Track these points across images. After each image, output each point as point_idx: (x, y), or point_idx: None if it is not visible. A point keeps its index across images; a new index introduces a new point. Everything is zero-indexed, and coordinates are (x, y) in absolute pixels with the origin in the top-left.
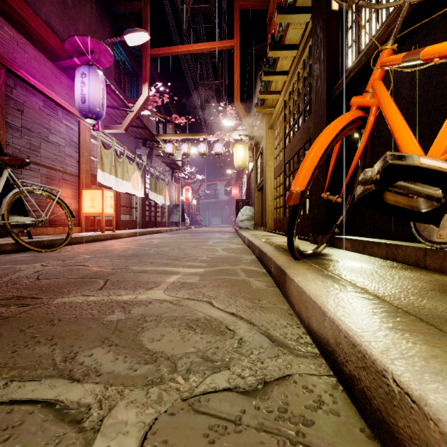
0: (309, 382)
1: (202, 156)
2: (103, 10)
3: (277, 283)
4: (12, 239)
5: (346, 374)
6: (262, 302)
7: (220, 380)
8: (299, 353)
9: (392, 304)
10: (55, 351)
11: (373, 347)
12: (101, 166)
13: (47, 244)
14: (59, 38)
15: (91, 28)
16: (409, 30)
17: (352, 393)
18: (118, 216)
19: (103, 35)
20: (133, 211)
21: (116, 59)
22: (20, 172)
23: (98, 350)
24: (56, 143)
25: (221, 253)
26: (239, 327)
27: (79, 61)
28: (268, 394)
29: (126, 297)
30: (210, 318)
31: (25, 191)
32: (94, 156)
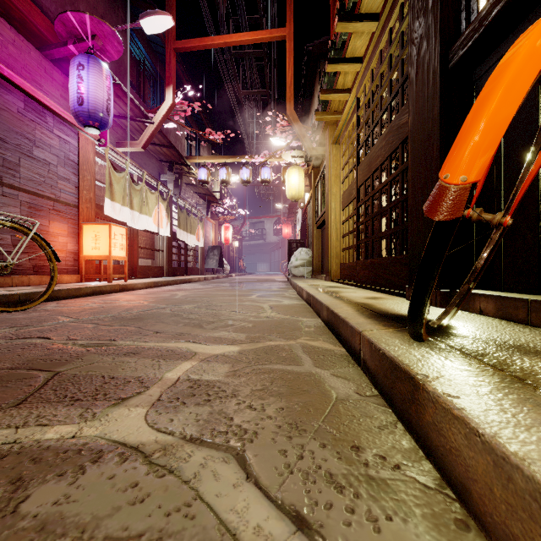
0: None
1: (244, 184)
2: None
3: (382, 390)
4: None
5: None
6: (367, 457)
7: None
8: None
9: None
10: None
11: None
12: (110, 194)
13: (19, 300)
14: (50, 18)
15: (97, 12)
16: None
17: None
18: (135, 261)
19: (114, 22)
20: (156, 255)
21: (134, 56)
22: None
23: None
24: (43, 160)
25: (269, 313)
26: None
27: (77, 49)
28: None
29: (52, 434)
30: None
31: None
32: (102, 181)
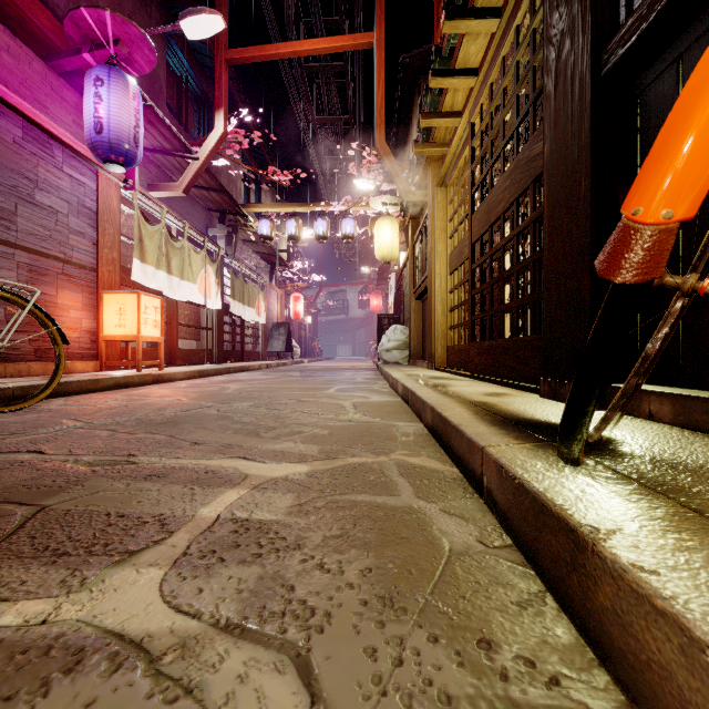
0: None
1: (320, 240)
2: None
3: (519, 540)
4: None
5: None
6: (505, 662)
7: None
8: None
9: None
10: None
11: None
12: (140, 254)
13: (13, 396)
14: (58, 18)
15: (123, 10)
16: None
17: None
18: (174, 343)
19: (146, 25)
20: (203, 334)
21: (172, 71)
22: None
23: None
24: (49, 208)
25: (352, 415)
26: None
27: (94, 59)
28: None
29: (11, 618)
30: None
31: None
32: (129, 236)
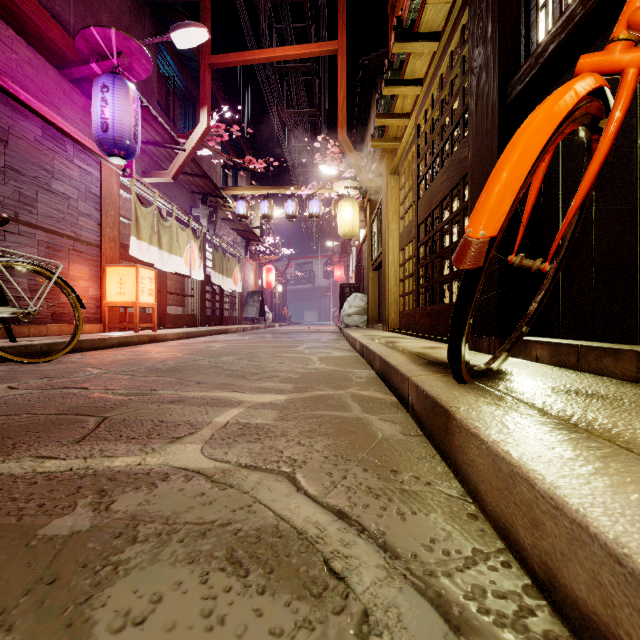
0: None
1: (290, 219)
2: None
3: (425, 430)
4: None
5: None
6: (403, 478)
7: None
8: None
9: None
10: None
11: None
12: (136, 232)
13: (40, 351)
14: (69, 33)
15: (121, 23)
16: None
17: None
18: (163, 308)
19: (140, 34)
20: (188, 301)
21: (162, 72)
22: (3, 237)
23: None
24: (63, 194)
25: (318, 365)
26: (359, 565)
27: (100, 68)
28: None
29: (119, 463)
30: (288, 527)
31: None
32: (126, 216)
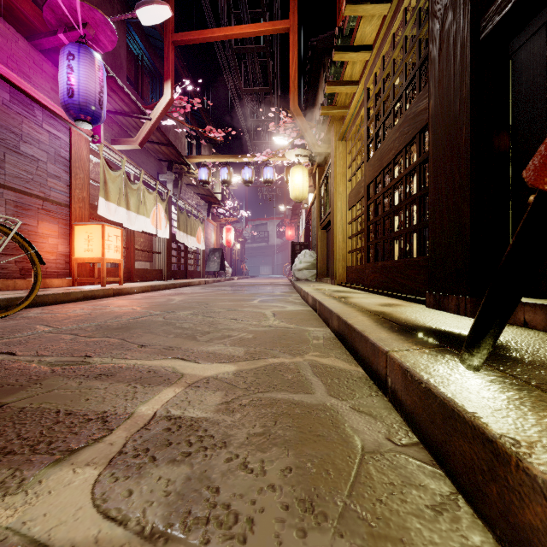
0: None
1: (246, 184)
2: None
3: (426, 439)
4: None
5: None
6: None
7: None
8: None
9: None
10: None
11: None
12: (105, 194)
13: None
14: (39, 6)
15: (91, 2)
16: None
17: None
18: (132, 264)
19: (110, 14)
20: (155, 257)
21: (131, 51)
22: None
23: None
24: (32, 156)
25: (272, 321)
26: None
27: (68, 39)
28: None
29: None
30: None
31: None
32: (96, 179)
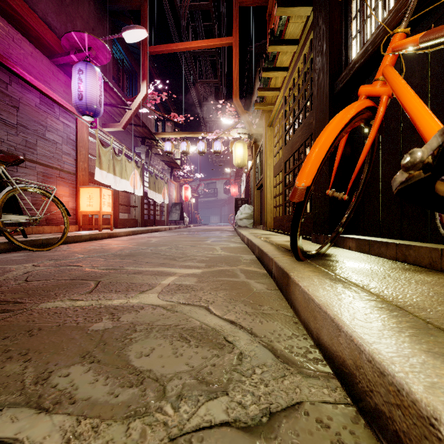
0: (324, 413)
1: (201, 154)
2: (101, 7)
3: (279, 286)
4: (6, 238)
5: (370, 406)
6: (264, 308)
7: (216, 411)
8: (308, 373)
9: (419, 317)
10: (27, 369)
11: (412, 381)
12: (99, 164)
13: (42, 243)
14: (56, 34)
15: (89, 26)
16: (421, 15)
17: (379, 433)
18: (116, 215)
19: (101, 32)
20: (132, 210)
21: (115, 56)
22: (16, 169)
23: (77, 369)
24: (53, 141)
25: (220, 252)
26: (239, 339)
27: (77, 57)
28: (275, 430)
29: (116, 302)
30: (207, 327)
31: (19, 189)
32: (92, 154)
